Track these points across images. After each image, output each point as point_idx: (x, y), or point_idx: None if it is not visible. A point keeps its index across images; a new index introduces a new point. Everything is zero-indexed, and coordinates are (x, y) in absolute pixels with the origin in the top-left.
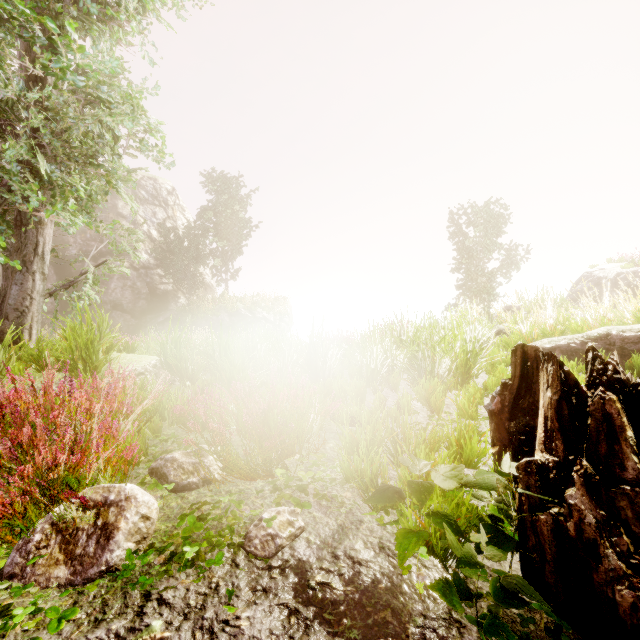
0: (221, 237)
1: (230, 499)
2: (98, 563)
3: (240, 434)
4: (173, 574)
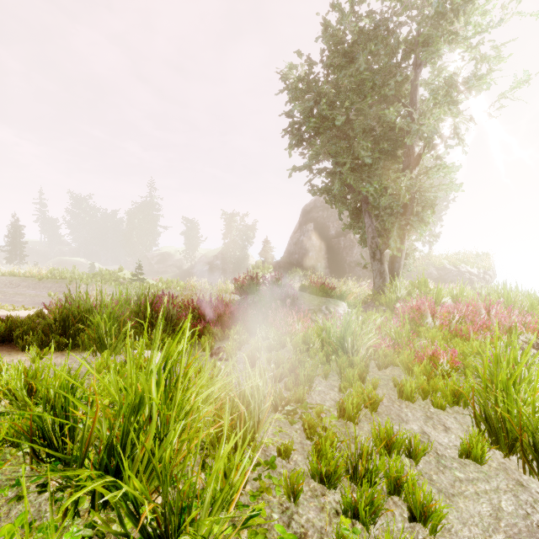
0: None
1: None
2: None
3: None
4: None
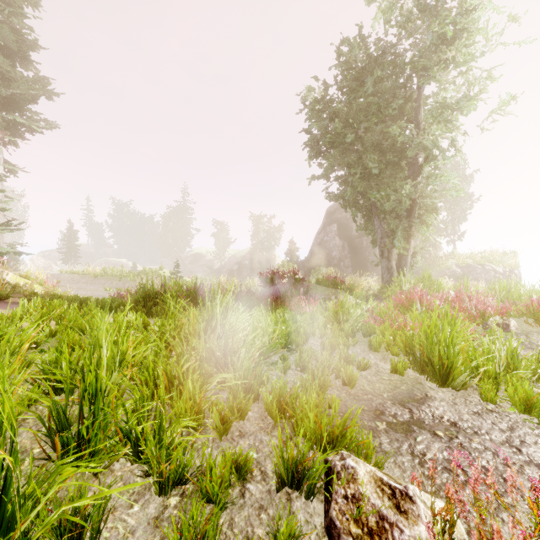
0: (449, 208)
1: (539, 329)
2: (508, 329)
3: (538, 314)
4: (531, 334)
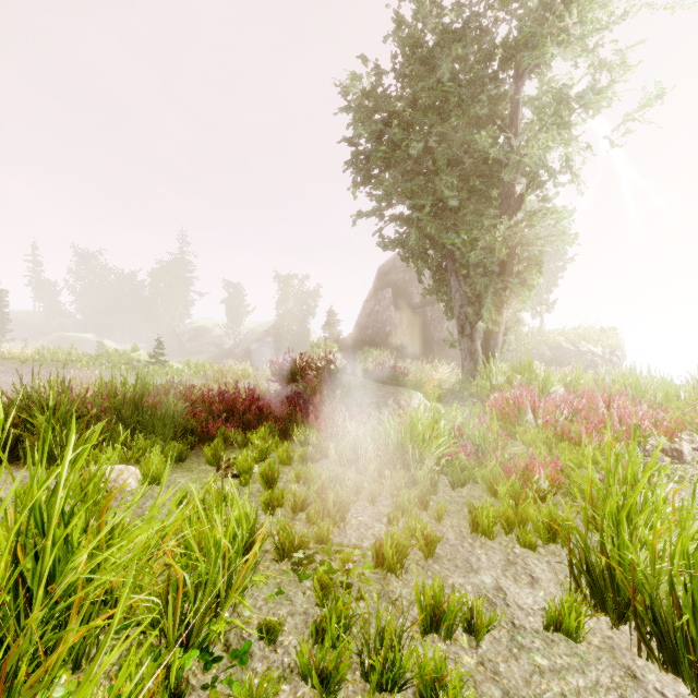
0: None
1: None
2: (682, 459)
3: None
4: None
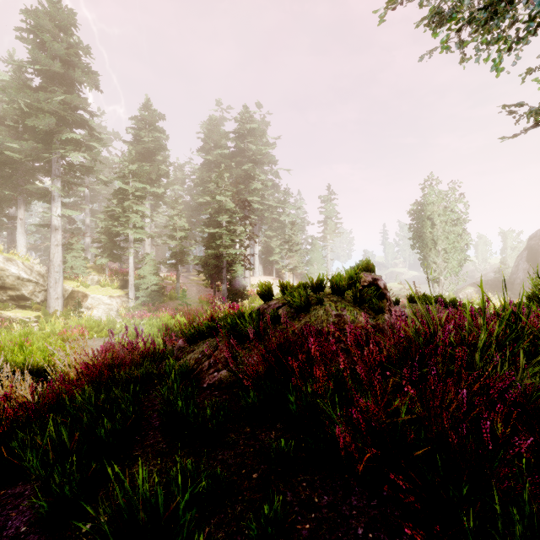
0: None
1: None
2: None
3: None
4: None
